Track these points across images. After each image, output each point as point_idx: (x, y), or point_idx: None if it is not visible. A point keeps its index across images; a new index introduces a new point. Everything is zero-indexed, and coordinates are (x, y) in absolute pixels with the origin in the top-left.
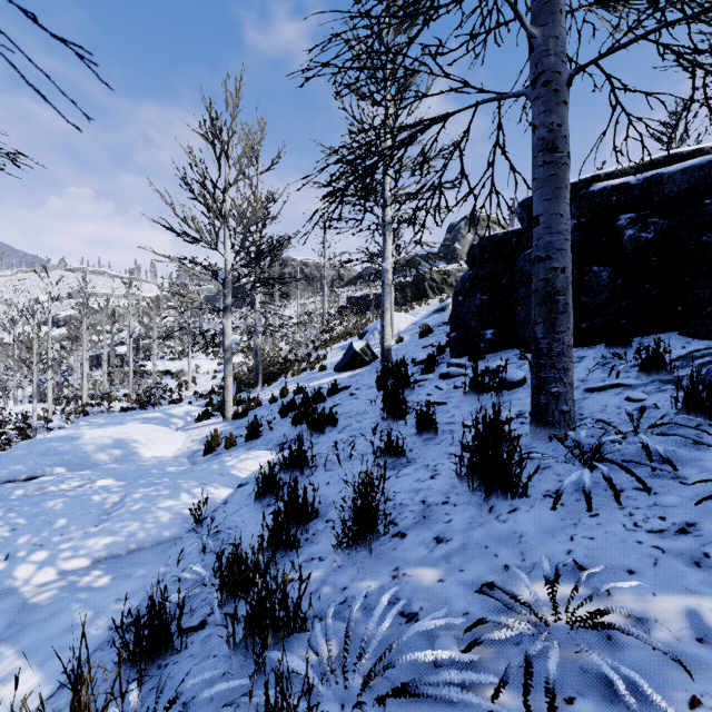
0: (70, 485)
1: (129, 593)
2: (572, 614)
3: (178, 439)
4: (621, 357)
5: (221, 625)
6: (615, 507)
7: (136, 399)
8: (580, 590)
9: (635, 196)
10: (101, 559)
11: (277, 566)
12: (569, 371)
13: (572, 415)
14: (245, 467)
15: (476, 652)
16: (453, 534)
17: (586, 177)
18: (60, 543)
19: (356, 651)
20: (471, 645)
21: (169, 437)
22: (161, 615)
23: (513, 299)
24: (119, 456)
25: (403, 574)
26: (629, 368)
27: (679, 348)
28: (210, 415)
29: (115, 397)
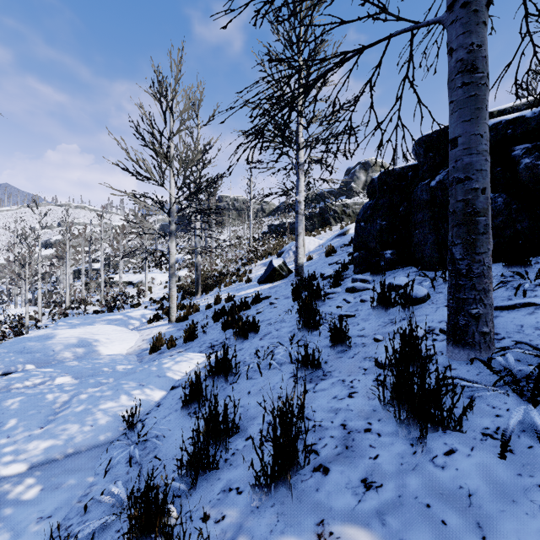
0: (33, 382)
1: (53, 509)
2: None
3: (132, 339)
4: (523, 276)
5: None
6: None
7: (105, 304)
8: None
9: (532, 127)
10: (39, 463)
11: (194, 494)
12: (489, 292)
13: (492, 336)
14: (179, 369)
15: None
16: (383, 478)
17: None
18: (5, 446)
19: None
20: None
21: (125, 337)
22: None
23: (410, 224)
24: (81, 354)
25: (329, 533)
26: (533, 287)
27: None
28: (159, 318)
29: (90, 302)
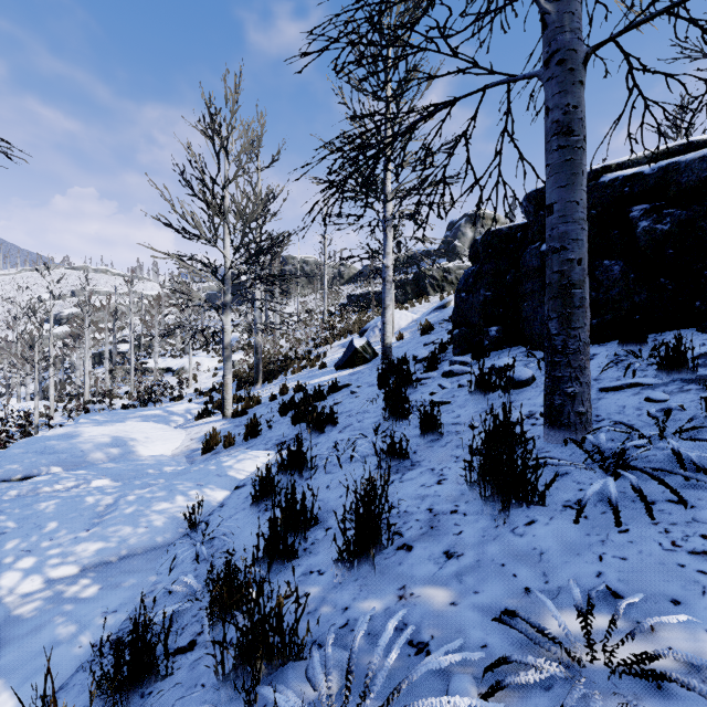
0: (65, 485)
1: (117, 605)
2: (611, 654)
3: (177, 438)
4: (636, 355)
5: (209, 654)
6: (648, 522)
7: (137, 397)
8: (616, 622)
9: (650, 186)
10: (91, 566)
11: (273, 579)
12: (585, 369)
13: (589, 417)
14: (243, 468)
15: (499, 697)
16: (464, 548)
17: (596, 168)
18: (49, 548)
19: (359, 687)
20: (493, 689)
21: (168, 435)
22: (145, 638)
23: (518, 295)
24: (117, 455)
25: (410, 594)
26: (645, 367)
27: (698, 345)
28: (210, 413)
29: (116, 395)
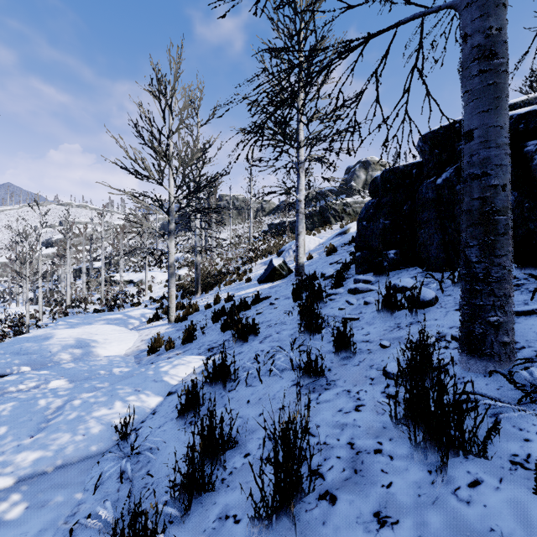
0: (27, 386)
1: (36, 532)
2: None
3: (131, 339)
4: None
5: None
6: None
7: (105, 303)
8: None
9: None
10: (26, 477)
11: (188, 520)
12: (509, 298)
13: (512, 346)
14: (176, 373)
15: None
16: (398, 512)
17: None
18: None
19: None
20: None
21: (124, 337)
22: None
23: (415, 223)
24: (79, 355)
25: None
26: None
27: None
28: (159, 318)
29: (90, 301)
